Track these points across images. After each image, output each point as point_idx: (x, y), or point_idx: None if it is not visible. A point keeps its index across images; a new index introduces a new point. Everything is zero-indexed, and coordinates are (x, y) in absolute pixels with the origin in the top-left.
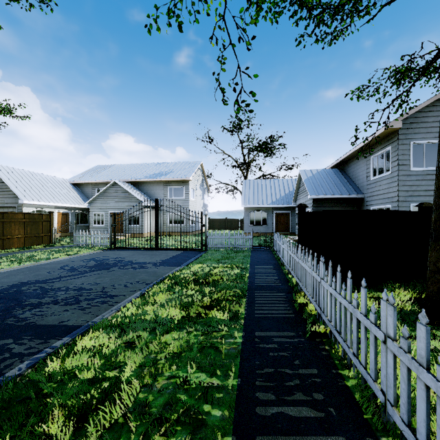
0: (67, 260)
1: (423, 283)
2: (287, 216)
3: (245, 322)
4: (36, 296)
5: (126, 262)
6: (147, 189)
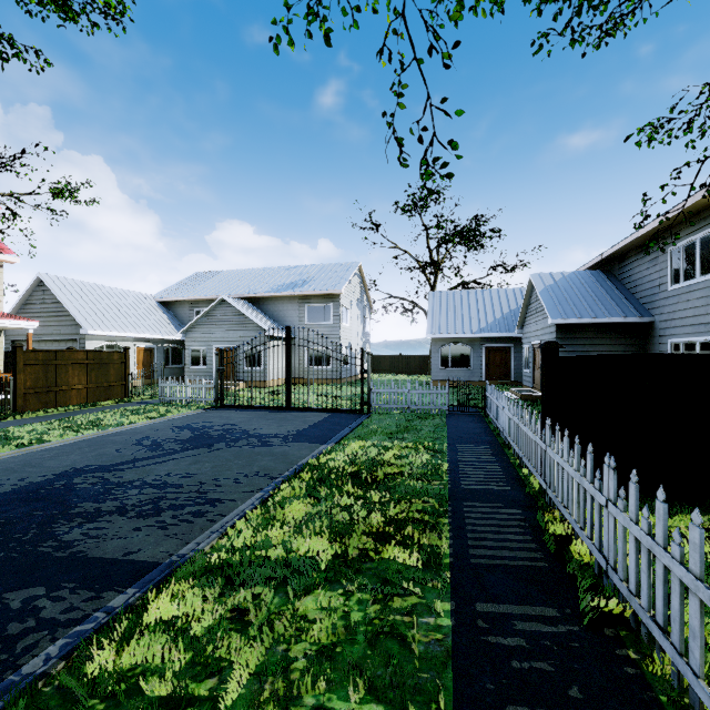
0: (147, 428)
1: None
2: (505, 353)
3: (453, 577)
4: (93, 497)
5: (239, 434)
6: (273, 309)
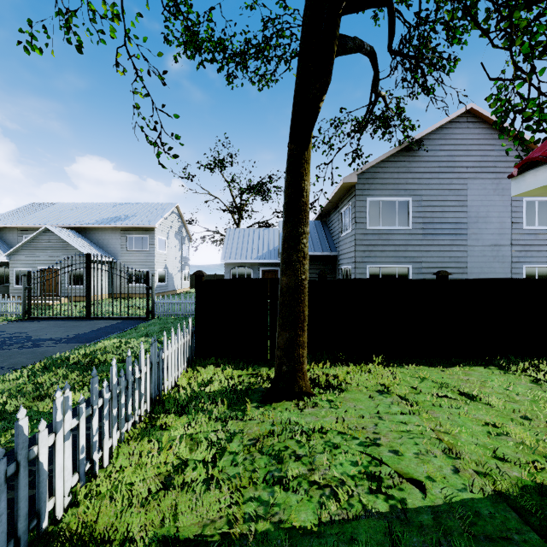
0: None
1: (316, 355)
2: (275, 274)
3: None
4: None
5: (20, 340)
6: (98, 238)
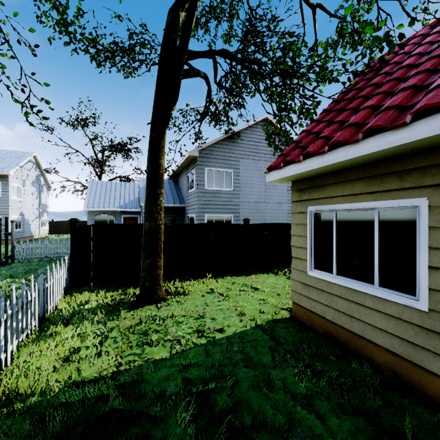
0: None
1: (169, 277)
2: (135, 220)
3: None
4: None
5: None
6: None
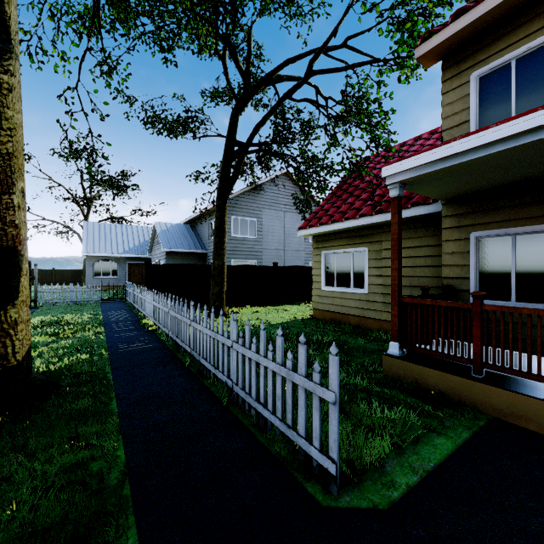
0: None
1: None
2: (142, 267)
3: (107, 334)
4: None
5: None
6: None
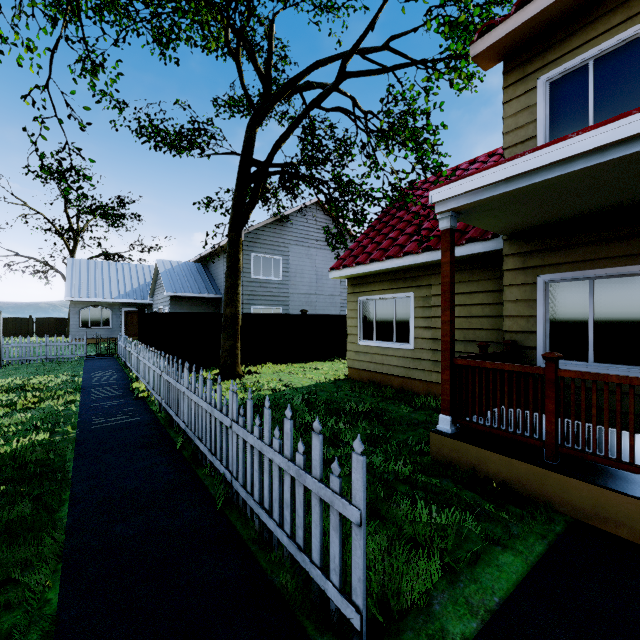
0: None
1: None
2: None
3: (82, 403)
4: None
5: None
6: None
